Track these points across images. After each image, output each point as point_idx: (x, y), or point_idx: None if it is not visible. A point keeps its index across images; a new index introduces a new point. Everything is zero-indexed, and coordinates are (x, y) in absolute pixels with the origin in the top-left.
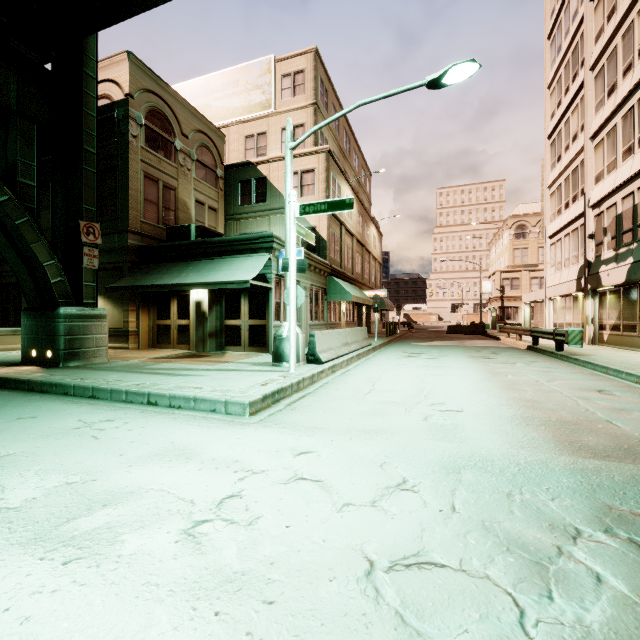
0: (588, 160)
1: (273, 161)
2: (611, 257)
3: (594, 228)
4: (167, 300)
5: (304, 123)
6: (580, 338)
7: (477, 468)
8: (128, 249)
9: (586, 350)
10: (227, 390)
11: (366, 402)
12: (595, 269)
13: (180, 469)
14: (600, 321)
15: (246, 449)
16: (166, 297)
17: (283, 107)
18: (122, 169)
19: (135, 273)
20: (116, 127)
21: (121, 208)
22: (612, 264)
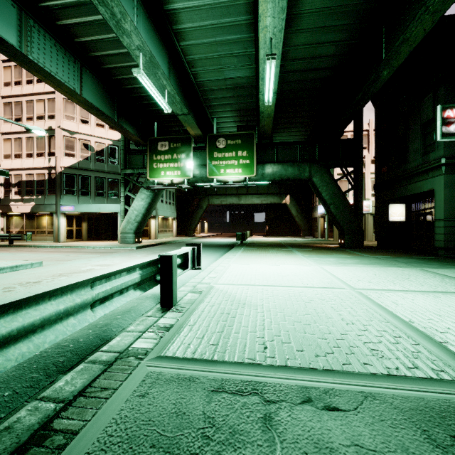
0: (0, 144)
1: None
2: (19, 199)
3: (4, 181)
4: None
5: None
6: (31, 237)
7: (112, 255)
8: None
9: (17, 243)
10: (12, 263)
11: (55, 258)
12: (6, 203)
13: (93, 263)
14: (8, 229)
15: (86, 262)
16: None
17: None
18: None
19: None
20: None
21: None
22: (21, 203)
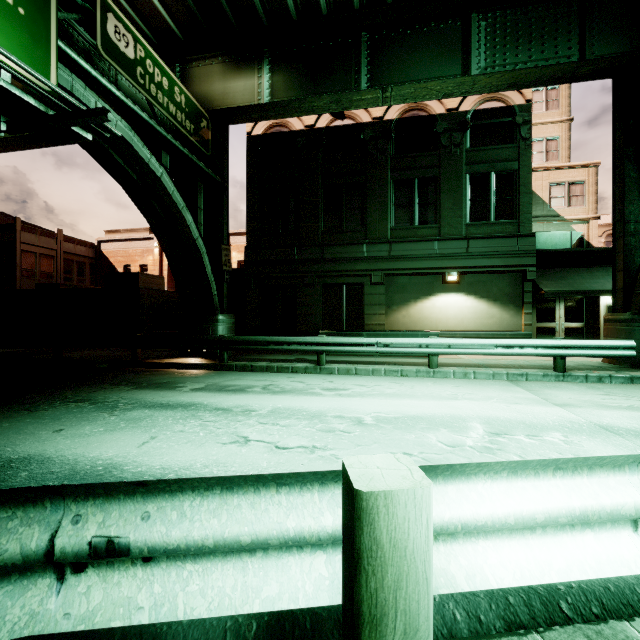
0: None
1: (536, 171)
2: None
3: None
4: (551, 304)
5: (558, 137)
6: None
7: None
8: (535, 253)
9: None
10: None
11: None
12: None
13: None
14: None
15: None
16: (549, 301)
17: (534, 119)
18: (522, 173)
19: (545, 277)
20: (513, 131)
21: (521, 212)
22: None
